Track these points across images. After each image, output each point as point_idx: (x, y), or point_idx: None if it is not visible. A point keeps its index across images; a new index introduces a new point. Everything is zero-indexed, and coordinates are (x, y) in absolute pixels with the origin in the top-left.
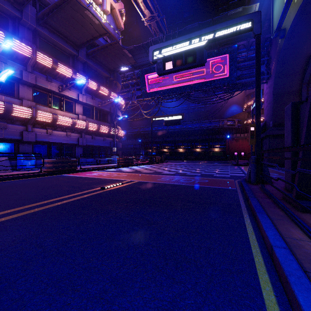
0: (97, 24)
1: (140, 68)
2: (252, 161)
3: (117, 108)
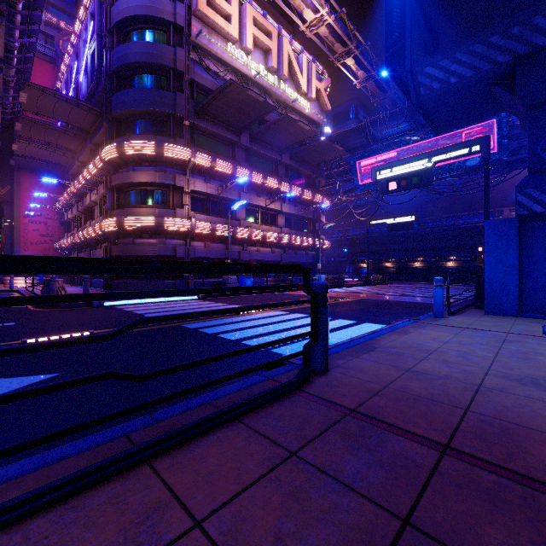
0: (308, 129)
1: (350, 152)
2: (475, 280)
3: (321, 212)
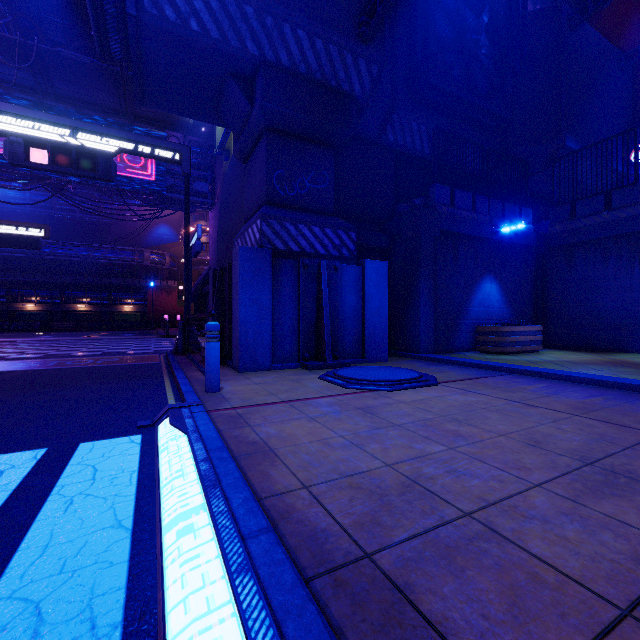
0: None
1: None
2: (180, 327)
3: None
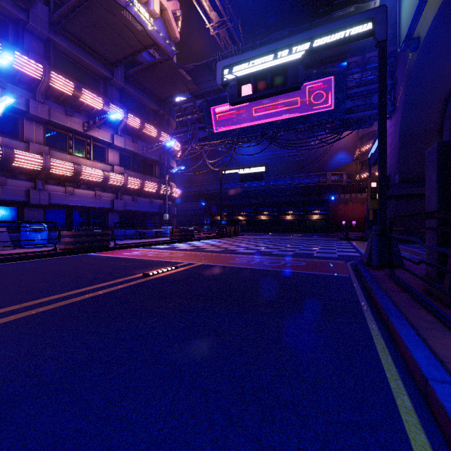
0: (140, 30)
1: (203, 97)
2: (375, 234)
3: (170, 156)
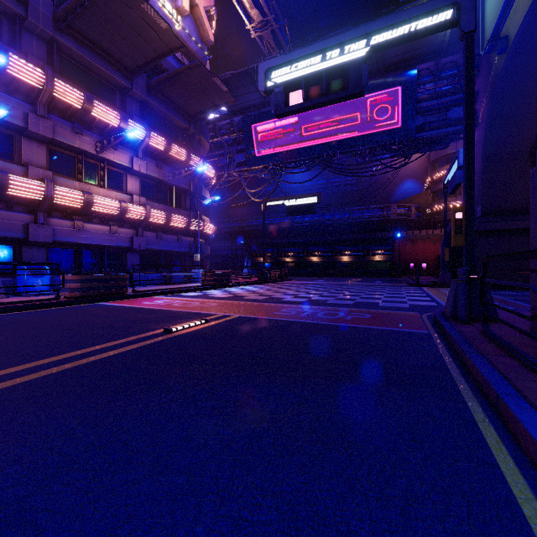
0: (164, 28)
1: (243, 113)
2: (461, 278)
3: (203, 184)
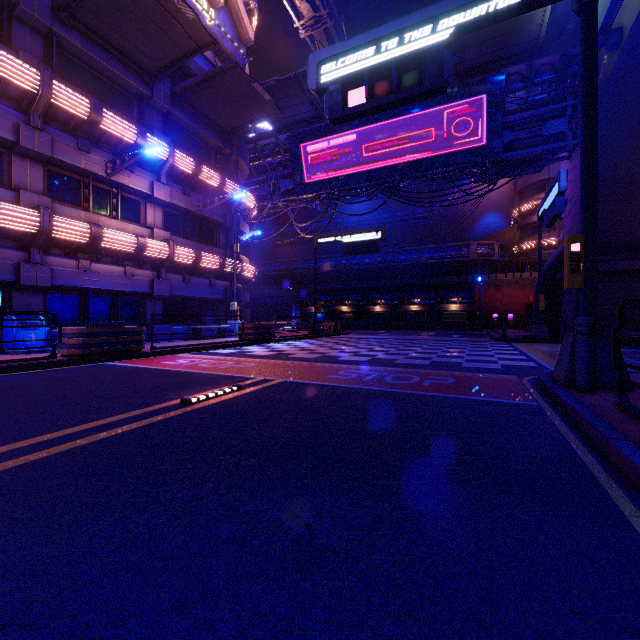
0: (191, 19)
1: (290, 129)
2: (582, 331)
3: (241, 216)
